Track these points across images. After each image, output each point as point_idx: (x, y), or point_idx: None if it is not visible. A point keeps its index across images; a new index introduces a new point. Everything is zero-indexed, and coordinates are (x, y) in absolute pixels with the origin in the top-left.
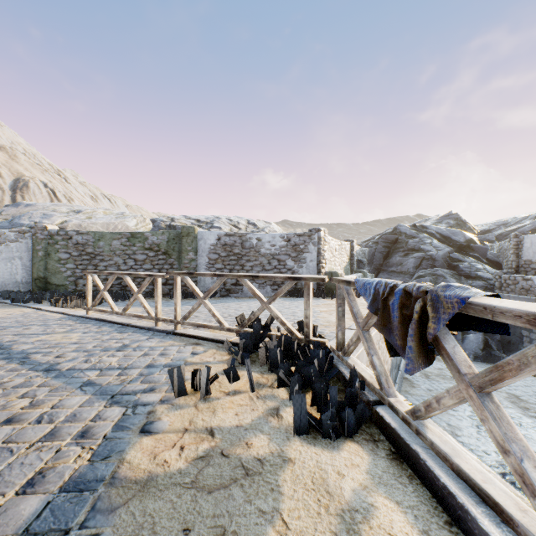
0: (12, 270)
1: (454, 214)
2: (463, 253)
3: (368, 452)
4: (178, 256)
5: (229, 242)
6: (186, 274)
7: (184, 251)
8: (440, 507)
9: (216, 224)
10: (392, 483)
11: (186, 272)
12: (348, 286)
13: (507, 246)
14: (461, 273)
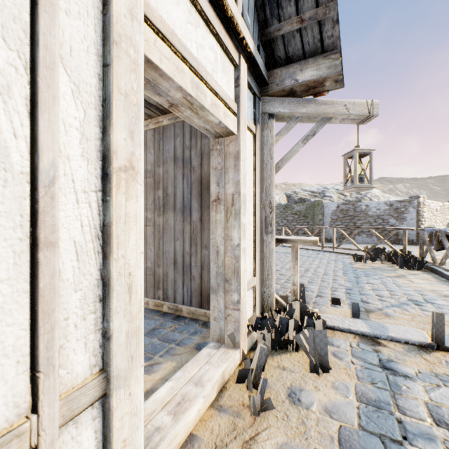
0: None
1: None
2: None
3: (422, 272)
4: (312, 218)
5: (345, 208)
6: (339, 227)
7: (315, 215)
8: (438, 276)
9: (327, 193)
10: (427, 274)
11: (339, 226)
12: (423, 231)
13: None
14: None
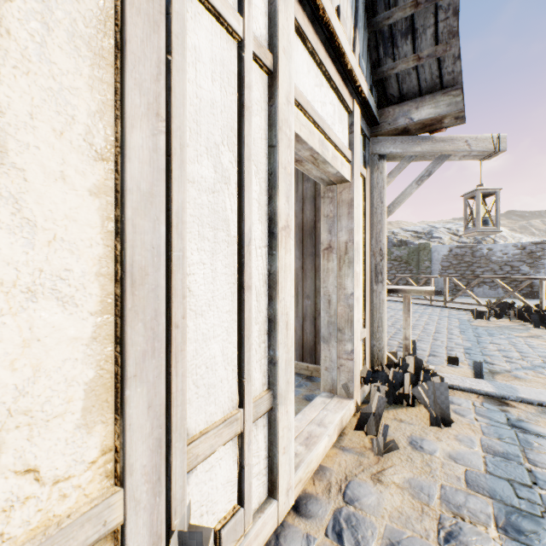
0: None
1: None
2: None
3: None
4: (416, 265)
5: (460, 253)
6: (453, 276)
7: (421, 261)
8: None
9: (435, 234)
10: None
11: (453, 275)
12: None
13: None
14: None
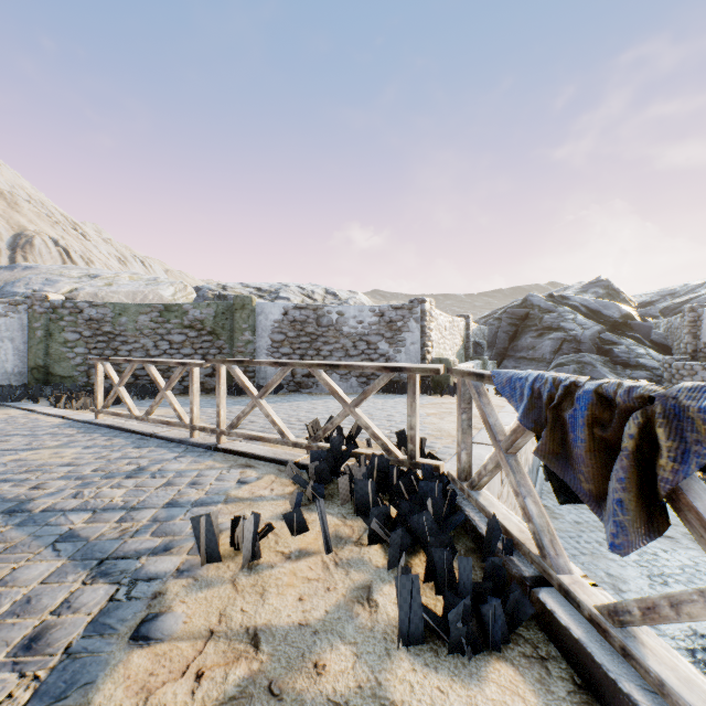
0: (0, 355)
1: (603, 281)
2: (618, 333)
3: (533, 687)
4: (230, 337)
5: (300, 317)
6: (233, 362)
7: (238, 330)
8: None
9: (283, 293)
10: None
11: (233, 359)
12: (480, 381)
13: (679, 323)
14: (616, 360)
